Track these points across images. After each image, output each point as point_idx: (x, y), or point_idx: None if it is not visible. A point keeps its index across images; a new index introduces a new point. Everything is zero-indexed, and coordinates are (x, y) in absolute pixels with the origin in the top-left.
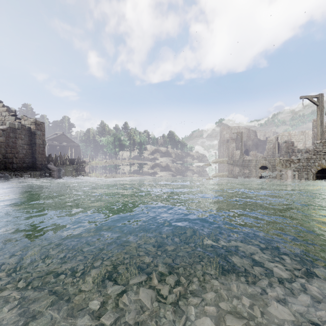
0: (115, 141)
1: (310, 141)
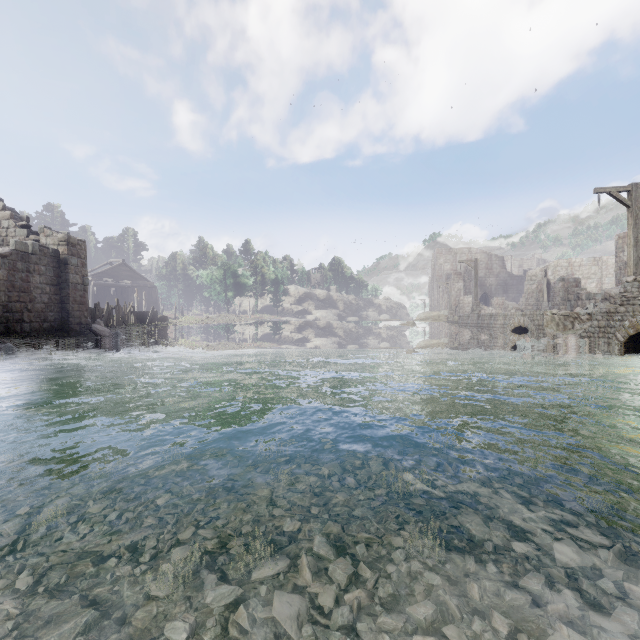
0: (226, 278)
1: (612, 278)
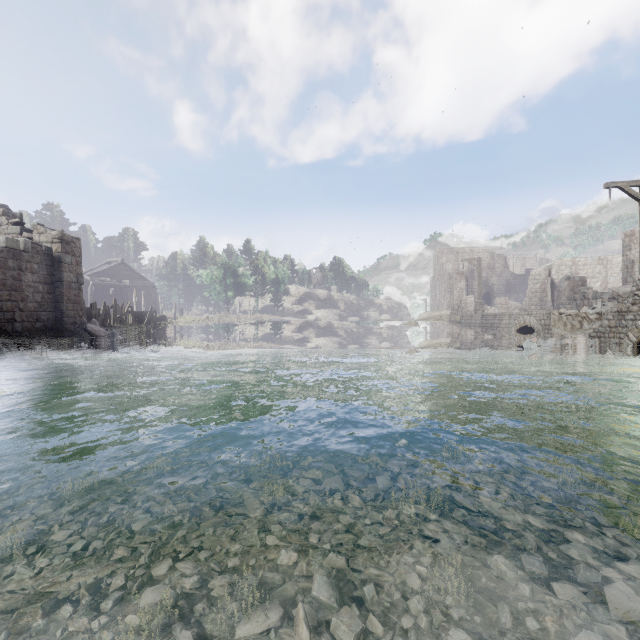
0: (226, 278)
1: (617, 277)
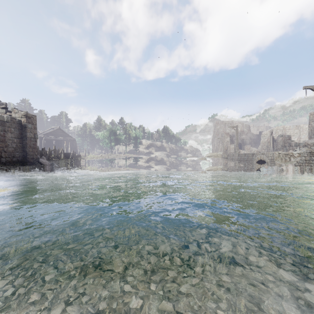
0: (111, 136)
1: (305, 135)
